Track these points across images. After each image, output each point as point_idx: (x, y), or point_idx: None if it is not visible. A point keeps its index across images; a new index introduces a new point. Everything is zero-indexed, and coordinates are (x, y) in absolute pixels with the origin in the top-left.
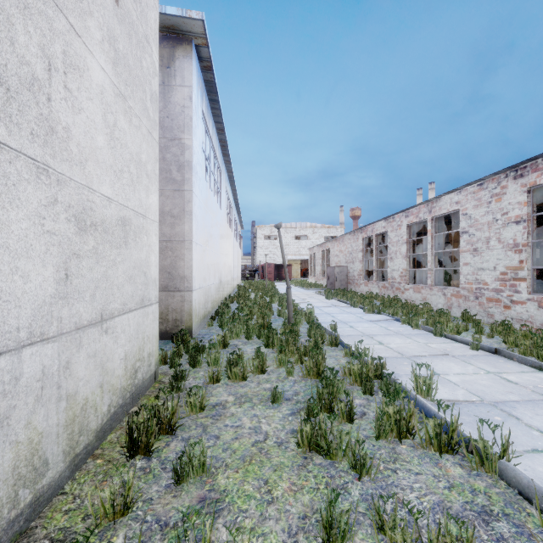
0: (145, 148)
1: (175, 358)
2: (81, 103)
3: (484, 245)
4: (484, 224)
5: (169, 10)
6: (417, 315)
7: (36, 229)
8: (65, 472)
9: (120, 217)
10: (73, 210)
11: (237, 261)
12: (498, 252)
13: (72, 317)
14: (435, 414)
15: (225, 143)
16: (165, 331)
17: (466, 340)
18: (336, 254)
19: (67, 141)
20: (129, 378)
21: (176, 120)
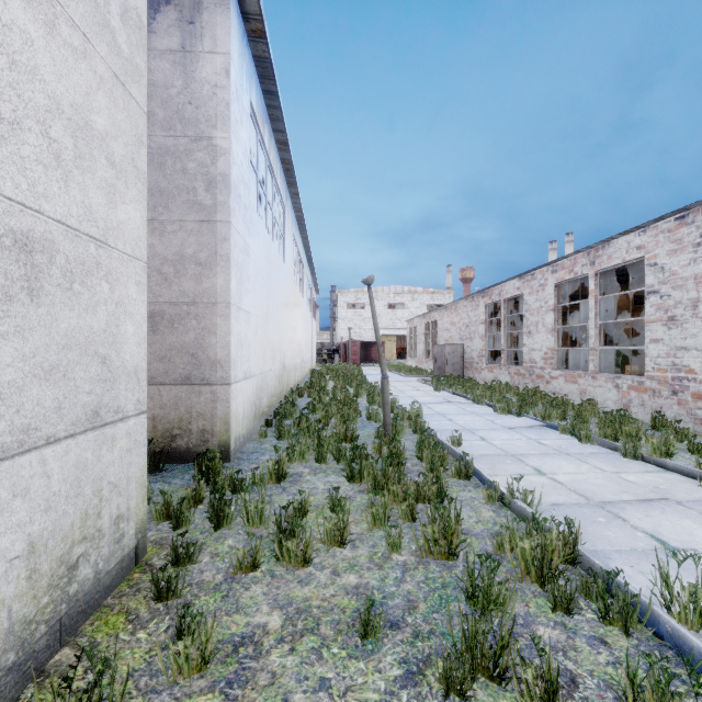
0: (104, 104)
1: (184, 510)
2: None
3: (689, 311)
4: (689, 278)
5: None
6: (583, 419)
7: None
8: None
9: (6, 229)
10: None
11: (310, 338)
12: None
13: None
14: None
15: (290, 166)
16: (185, 449)
17: (686, 469)
18: (446, 327)
19: None
20: (46, 592)
21: (204, 108)
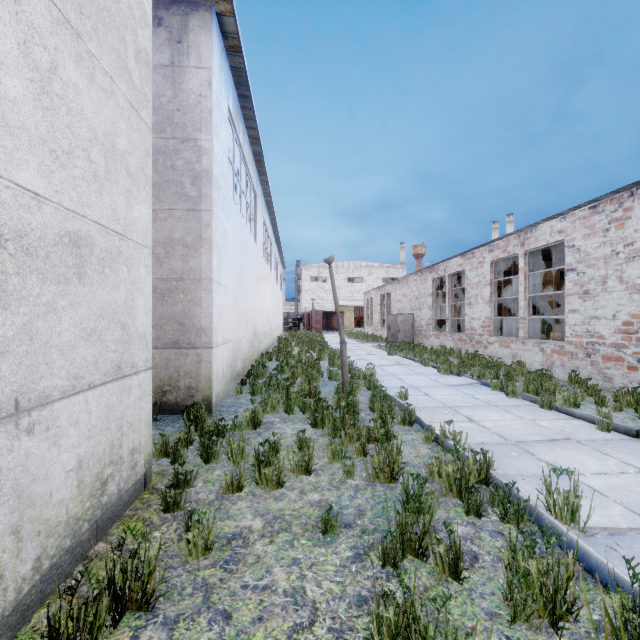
0: (124, 129)
1: (179, 448)
2: None
3: (599, 286)
4: (599, 259)
5: None
6: (511, 378)
7: None
8: None
9: (65, 231)
10: None
11: (277, 308)
12: (619, 295)
13: None
14: (601, 565)
15: (260, 157)
16: (174, 402)
17: (589, 416)
18: (398, 298)
19: None
20: (88, 499)
21: (190, 115)
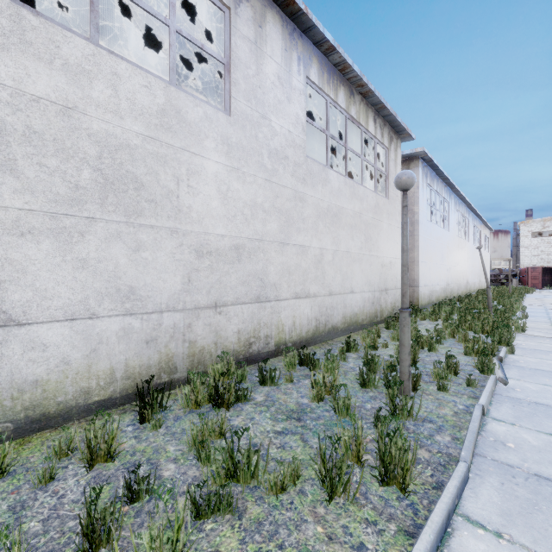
0: (396, 234)
1: None
2: (382, 237)
3: None
4: None
5: (406, 152)
6: None
7: (376, 269)
8: (380, 321)
9: (389, 261)
10: (381, 263)
11: (478, 266)
12: None
13: (381, 287)
14: None
15: (450, 183)
16: None
17: None
18: None
19: (380, 248)
20: (391, 310)
21: (410, 200)
